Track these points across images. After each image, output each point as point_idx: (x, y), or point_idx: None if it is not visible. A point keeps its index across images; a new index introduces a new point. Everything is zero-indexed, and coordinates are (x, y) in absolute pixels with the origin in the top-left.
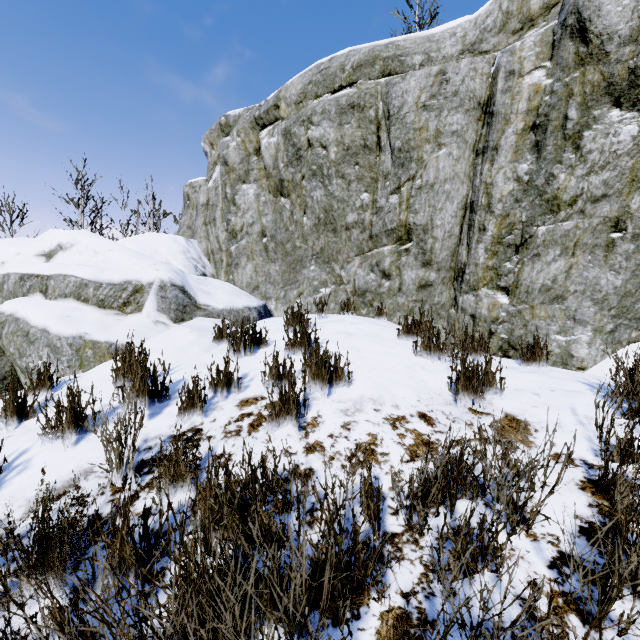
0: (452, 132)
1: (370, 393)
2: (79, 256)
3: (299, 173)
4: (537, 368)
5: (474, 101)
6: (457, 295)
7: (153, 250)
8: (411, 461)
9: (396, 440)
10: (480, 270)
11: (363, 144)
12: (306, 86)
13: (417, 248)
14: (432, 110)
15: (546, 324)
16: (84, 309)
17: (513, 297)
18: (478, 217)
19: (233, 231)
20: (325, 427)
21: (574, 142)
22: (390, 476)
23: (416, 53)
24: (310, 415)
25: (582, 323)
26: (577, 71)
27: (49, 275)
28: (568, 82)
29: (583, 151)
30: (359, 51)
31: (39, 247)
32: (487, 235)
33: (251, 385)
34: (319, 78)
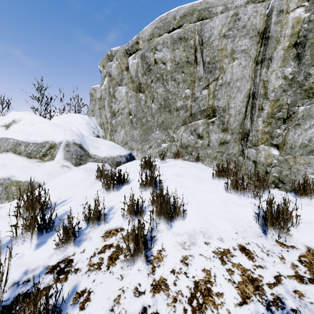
0: (241, 50)
1: (200, 226)
2: (23, 126)
3: (149, 79)
4: (308, 200)
5: (255, 31)
6: (244, 149)
7: (70, 123)
8: (243, 303)
9: (226, 277)
10: (259, 134)
11: (186, 60)
12: (153, 30)
13: (219, 121)
14: (229, 38)
15: (304, 168)
16: (17, 159)
17: (282, 150)
18: (258, 101)
19: (113, 112)
20: (168, 261)
21: None
22: None
23: (218, 5)
24: (156, 248)
25: None
26: None
27: None
28: None
29: None
30: (184, 7)
31: (3, 121)
32: (264, 112)
33: (114, 217)
34: (161, 24)
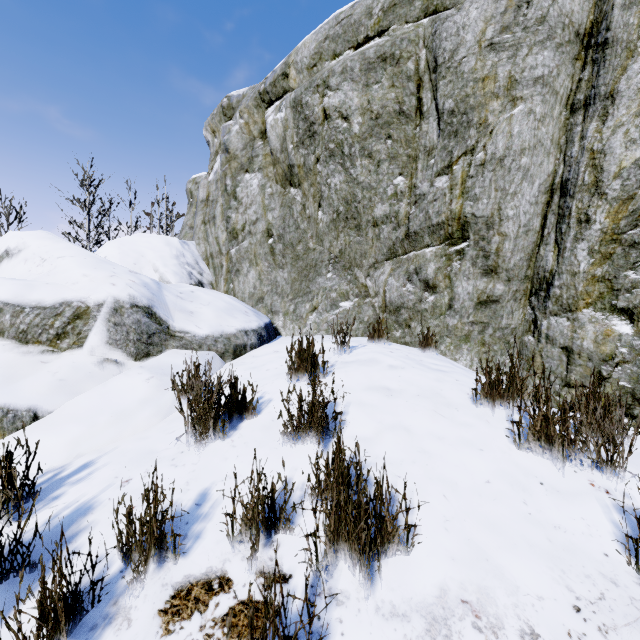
0: (534, 79)
1: (459, 579)
2: (23, 265)
3: (312, 155)
4: None
5: (570, 30)
6: (538, 317)
7: (139, 254)
8: None
9: None
10: (580, 282)
11: (398, 110)
12: (321, 43)
13: (475, 249)
14: (503, 49)
15: None
16: None
17: None
18: (577, 202)
19: (233, 230)
20: None
21: None
22: None
23: None
24: None
25: None
26: None
27: None
28: None
29: None
30: None
31: None
32: (593, 229)
33: (208, 531)
34: (338, 30)
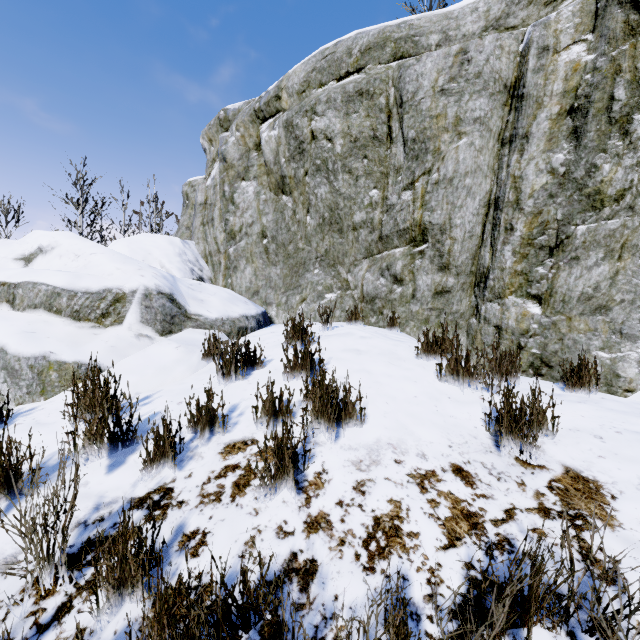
0: (474, 119)
1: (388, 436)
2: (59, 260)
3: (302, 168)
4: (585, 395)
5: (500, 83)
6: (479, 303)
7: (146, 252)
8: (450, 547)
9: (427, 510)
10: (507, 275)
11: (372, 135)
12: (309, 74)
13: (433, 250)
14: (451, 95)
15: (586, 338)
16: (55, 322)
17: (546, 307)
18: (504, 215)
19: (231, 232)
20: (332, 489)
21: (622, 127)
22: (424, 574)
23: (432, 32)
24: (313, 469)
25: (631, 338)
26: (626, 43)
27: (17, 283)
28: (615, 56)
29: (633, 137)
30: (368, 33)
31: (19, 250)
32: (515, 235)
33: (240, 422)
34: (324, 64)
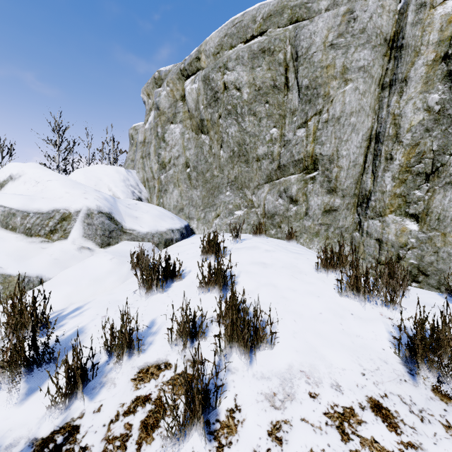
0: (359, 68)
1: (300, 361)
2: (23, 185)
3: (216, 113)
4: None
5: (380, 37)
6: (362, 220)
7: (98, 179)
8: None
9: None
10: (387, 197)
11: (273, 84)
12: (222, 39)
13: (322, 176)
14: (339, 48)
15: None
16: (8, 238)
17: (423, 224)
18: (385, 147)
19: (163, 163)
20: (246, 434)
21: None
22: None
23: None
24: (225, 405)
25: None
26: None
27: None
28: None
29: None
30: (269, 3)
31: None
32: (394, 164)
33: (156, 340)
34: (233, 30)
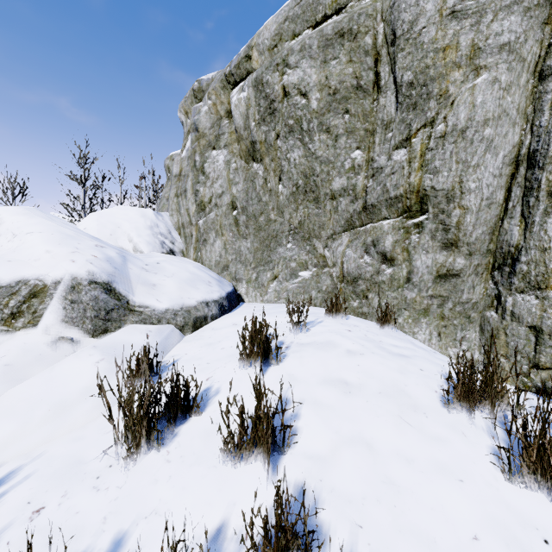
0: (500, 46)
1: None
2: None
3: (273, 131)
4: None
5: None
6: (502, 292)
7: (115, 226)
8: None
9: None
10: (551, 258)
11: (355, 84)
12: (281, 25)
13: (435, 222)
14: (466, 16)
15: None
16: None
17: None
18: (547, 174)
19: (201, 203)
20: None
21: None
22: None
23: None
24: None
25: None
26: None
27: None
28: None
29: None
30: None
31: None
32: None
33: None
34: (297, 11)
